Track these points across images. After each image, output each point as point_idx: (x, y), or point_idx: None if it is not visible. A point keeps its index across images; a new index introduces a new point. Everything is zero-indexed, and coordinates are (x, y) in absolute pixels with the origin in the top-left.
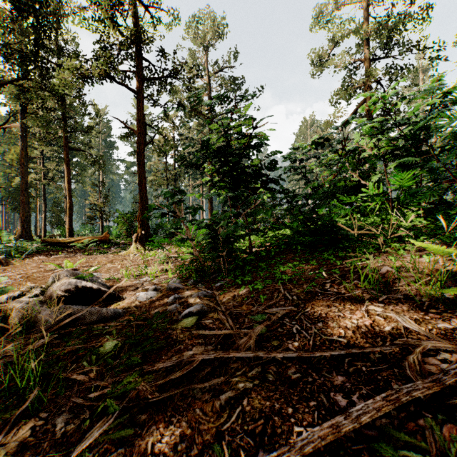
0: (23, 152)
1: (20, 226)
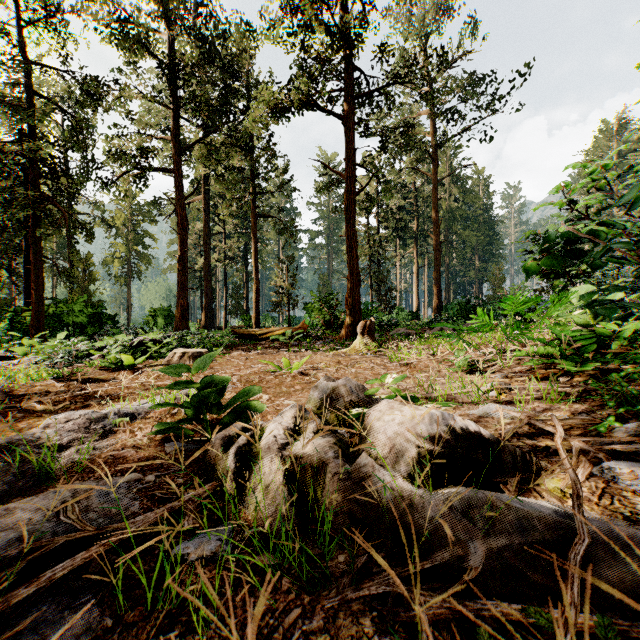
0: (206, 228)
1: (203, 315)
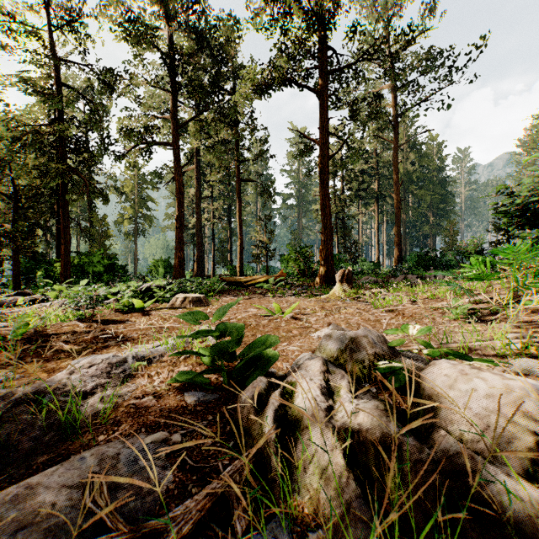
0: (198, 193)
1: (195, 265)
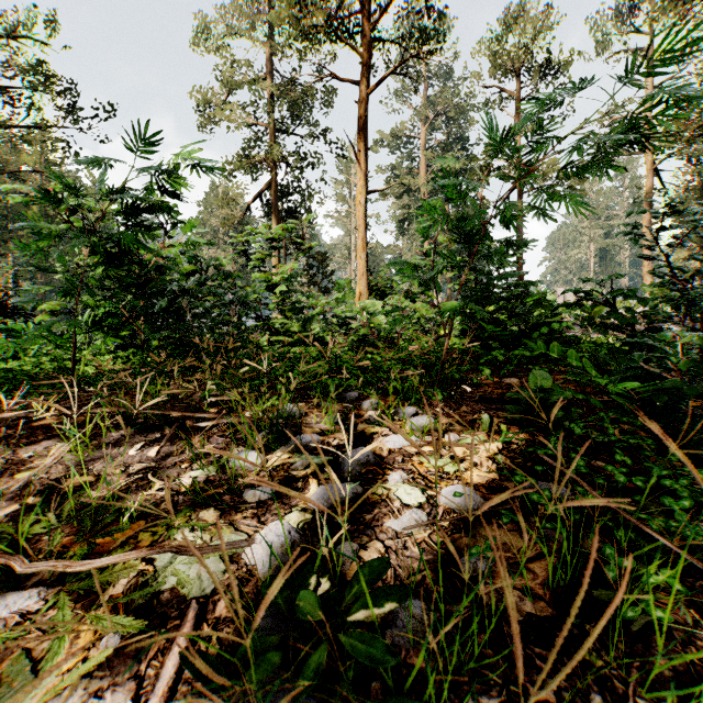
0: None
1: None
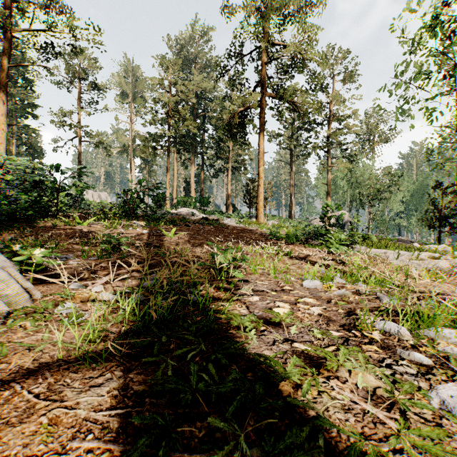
0: None
1: None
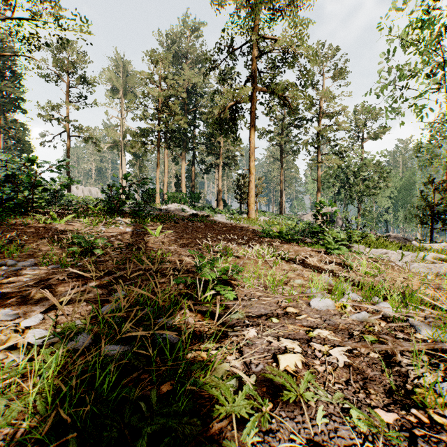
0: None
1: None
